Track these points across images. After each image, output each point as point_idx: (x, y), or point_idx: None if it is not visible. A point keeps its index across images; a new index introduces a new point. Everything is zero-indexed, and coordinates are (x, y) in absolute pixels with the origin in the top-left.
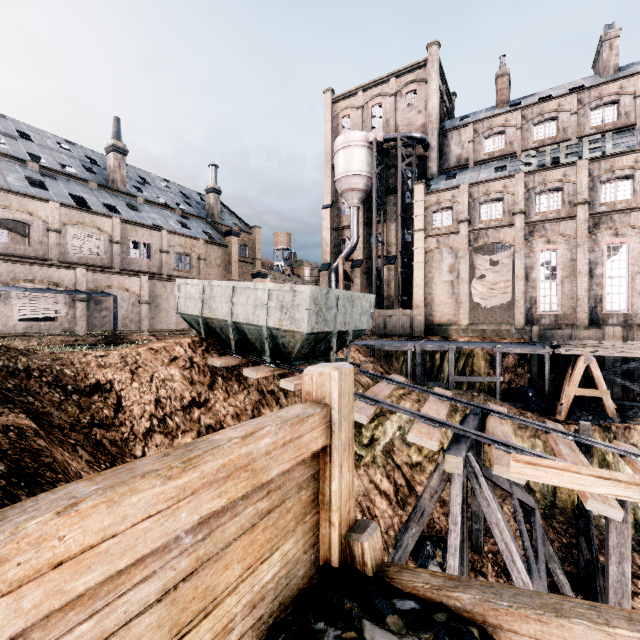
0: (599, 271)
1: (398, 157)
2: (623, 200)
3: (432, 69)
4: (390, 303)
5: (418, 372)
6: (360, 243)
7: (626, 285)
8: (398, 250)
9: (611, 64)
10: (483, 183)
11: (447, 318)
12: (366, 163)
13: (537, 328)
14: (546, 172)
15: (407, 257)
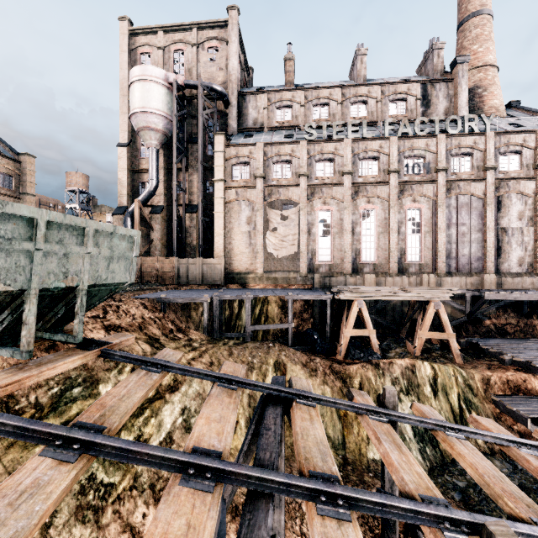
0: (358, 230)
1: (199, 104)
2: (373, 175)
3: (232, 31)
4: (192, 252)
5: (215, 324)
6: (161, 189)
7: (374, 242)
8: (199, 198)
9: (362, 74)
10: (276, 144)
11: (245, 267)
12: (166, 104)
13: (318, 276)
14: (323, 144)
15: (209, 207)
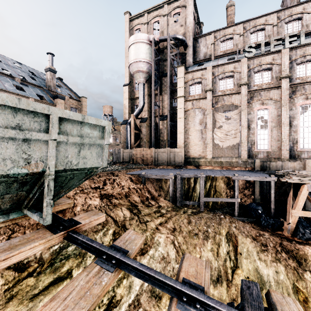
0: (295, 123)
1: (168, 50)
2: None
3: None
4: (164, 144)
5: (178, 194)
6: (146, 107)
7: None
8: (168, 110)
9: None
10: (221, 66)
11: (198, 154)
12: (148, 54)
13: (259, 161)
14: (261, 57)
15: (174, 116)
